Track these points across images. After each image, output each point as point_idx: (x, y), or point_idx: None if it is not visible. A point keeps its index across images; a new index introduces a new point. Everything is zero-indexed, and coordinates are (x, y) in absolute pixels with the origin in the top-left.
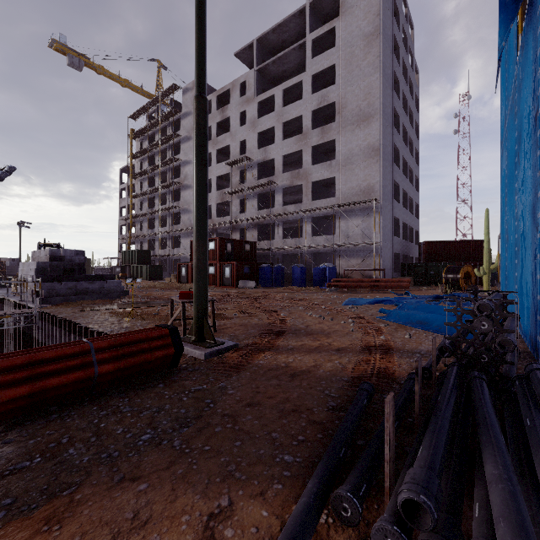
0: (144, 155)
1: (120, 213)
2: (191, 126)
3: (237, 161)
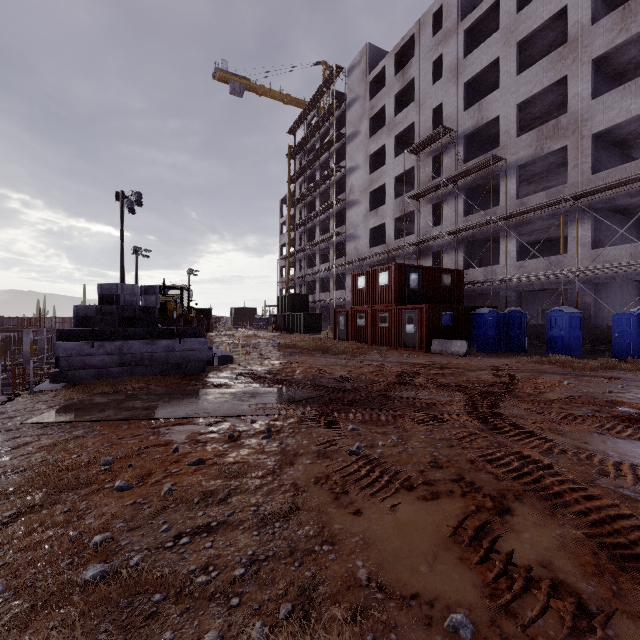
0: (303, 176)
1: (280, 252)
2: (357, 117)
3: (427, 142)
